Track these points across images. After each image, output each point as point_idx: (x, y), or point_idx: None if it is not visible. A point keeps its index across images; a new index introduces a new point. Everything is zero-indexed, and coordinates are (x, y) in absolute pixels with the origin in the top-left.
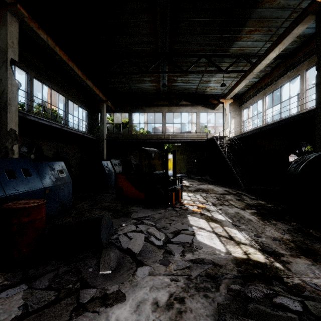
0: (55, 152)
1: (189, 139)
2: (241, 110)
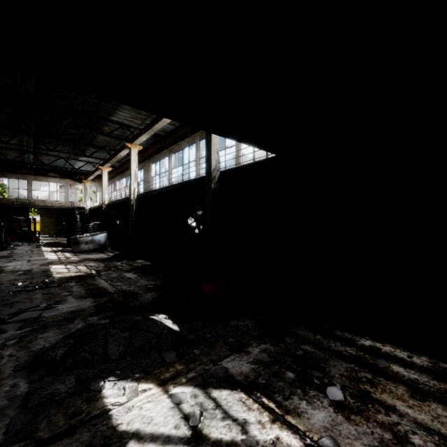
0: None
1: (56, 207)
2: None
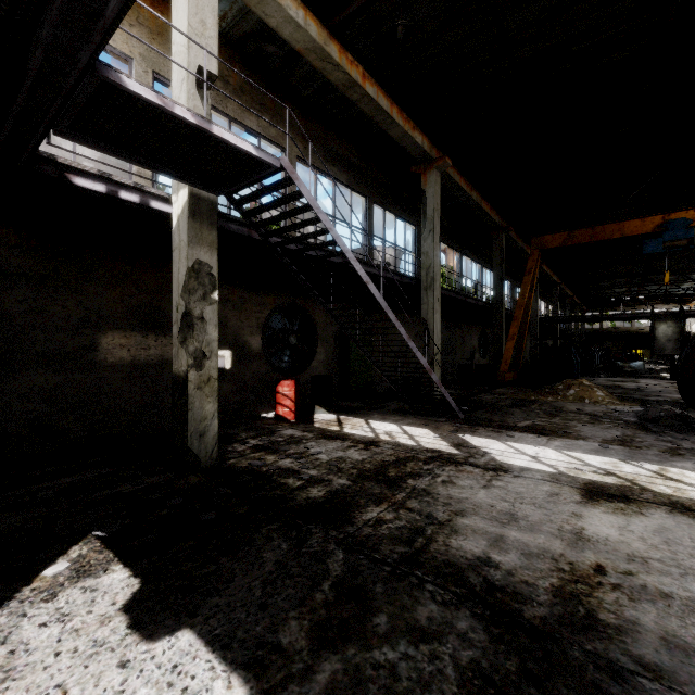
0: (561, 343)
1: None
2: None
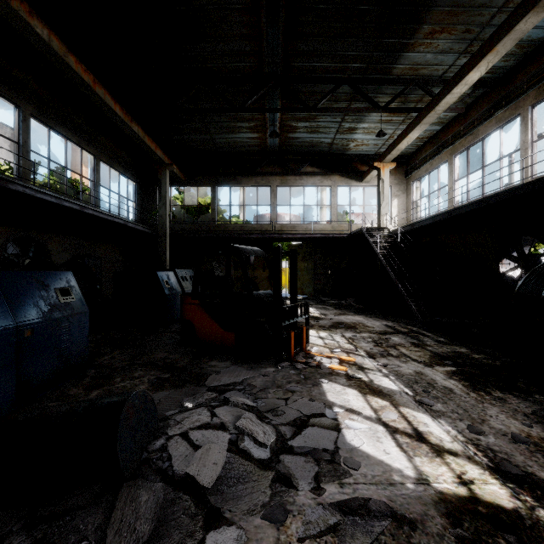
0: (75, 255)
1: (318, 234)
2: (409, 183)
